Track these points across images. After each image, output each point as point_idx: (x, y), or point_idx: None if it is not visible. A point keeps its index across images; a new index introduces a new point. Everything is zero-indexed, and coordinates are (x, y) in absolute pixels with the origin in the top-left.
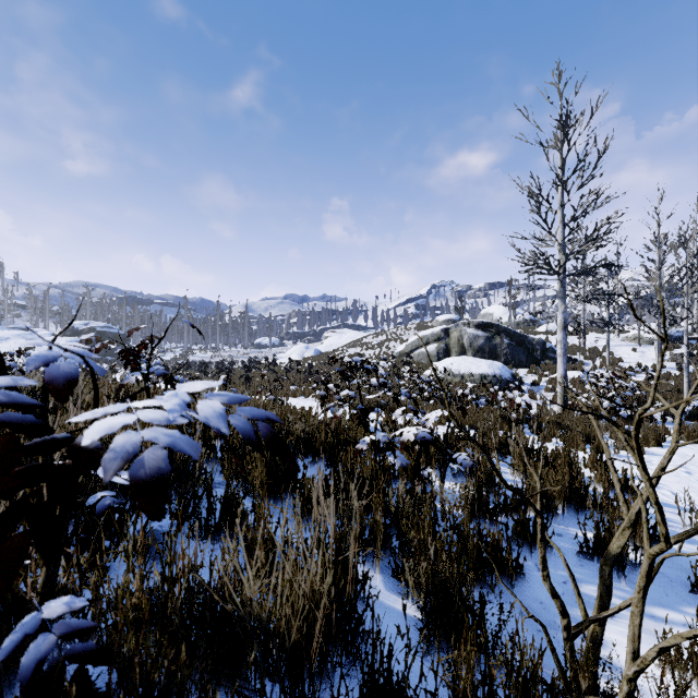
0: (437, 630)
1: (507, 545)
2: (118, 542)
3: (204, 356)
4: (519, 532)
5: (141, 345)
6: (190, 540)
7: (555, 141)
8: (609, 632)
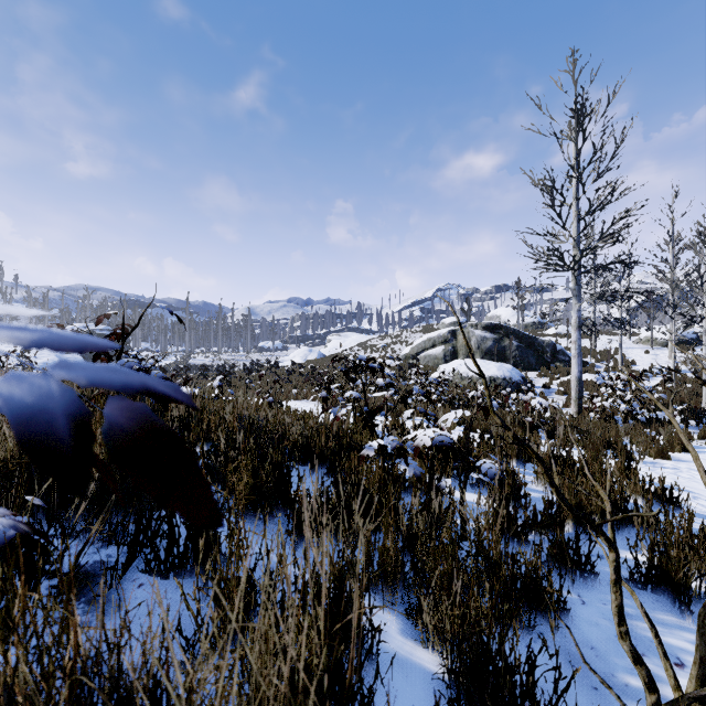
0: (471, 700)
1: (547, 574)
2: (36, 584)
3: (206, 359)
4: (556, 555)
5: (112, 335)
6: (145, 574)
7: (570, 130)
8: (682, 688)
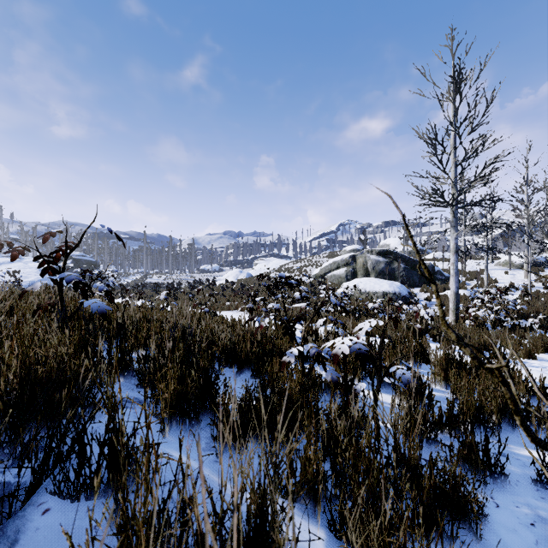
0: None
1: (465, 481)
2: None
3: (159, 278)
4: (466, 456)
5: (58, 251)
6: (54, 497)
7: (449, 93)
8: None
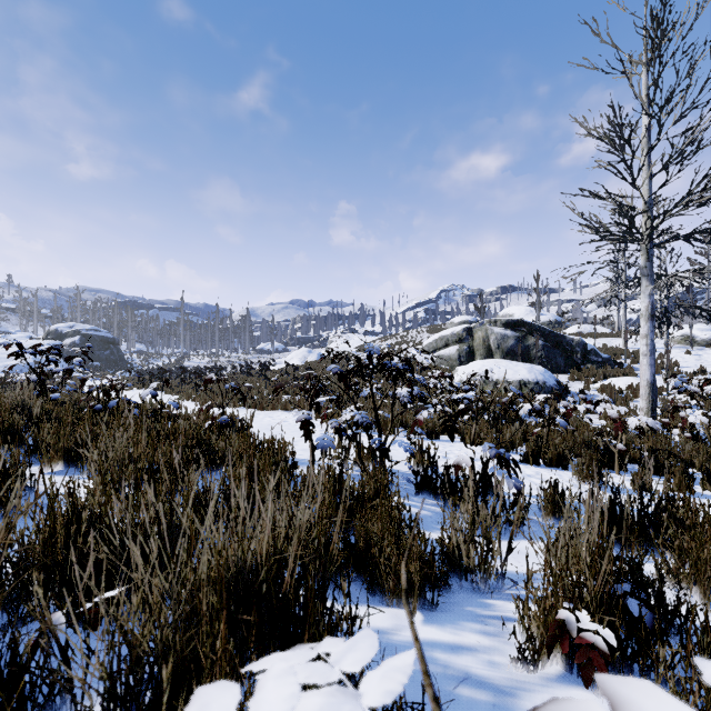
0: None
1: None
2: None
3: (201, 361)
4: None
5: None
6: None
7: (645, 53)
8: None
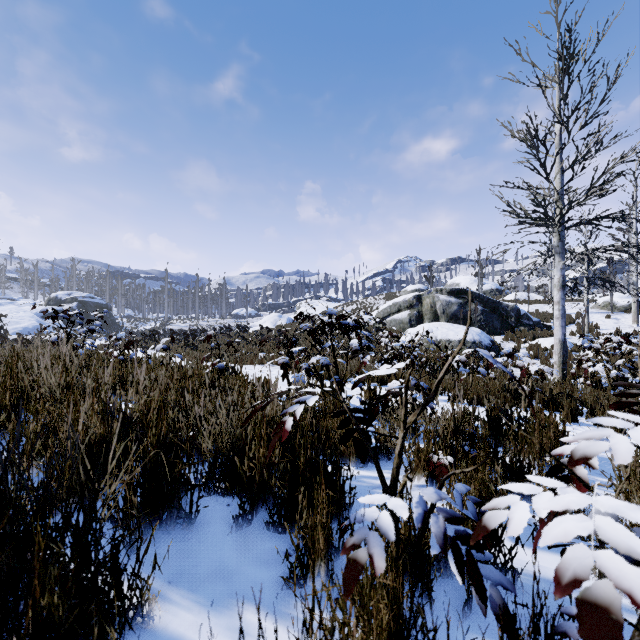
0: None
1: None
2: None
3: (183, 325)
4: None
5: None
6: None
7: (556, 73)
8: None
